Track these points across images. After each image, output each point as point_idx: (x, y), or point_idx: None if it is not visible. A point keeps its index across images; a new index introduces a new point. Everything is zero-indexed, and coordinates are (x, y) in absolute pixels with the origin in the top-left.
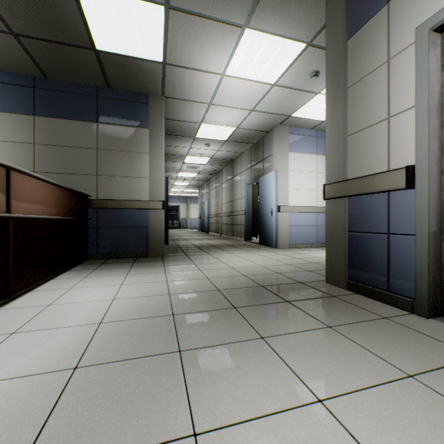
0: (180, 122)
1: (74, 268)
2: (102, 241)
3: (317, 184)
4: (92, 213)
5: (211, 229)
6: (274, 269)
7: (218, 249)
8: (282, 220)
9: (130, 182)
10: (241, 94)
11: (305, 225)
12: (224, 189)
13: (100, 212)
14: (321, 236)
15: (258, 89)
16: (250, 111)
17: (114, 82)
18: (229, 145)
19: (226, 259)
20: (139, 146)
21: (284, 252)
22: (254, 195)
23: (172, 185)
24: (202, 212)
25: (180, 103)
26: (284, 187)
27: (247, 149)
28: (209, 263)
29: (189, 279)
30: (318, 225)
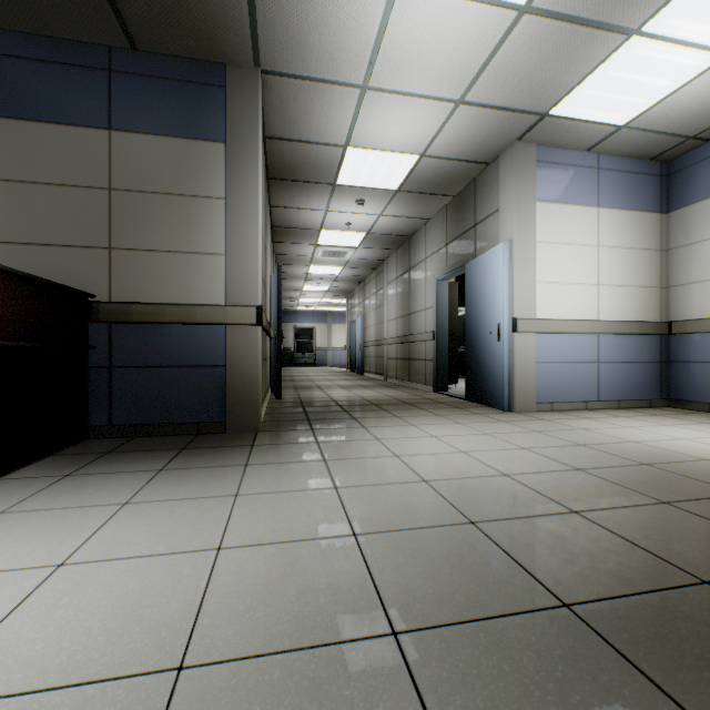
0: (303, 145)
1: (23, 468)
2: (120, 396)
3: (598, 271)
4: (98, 333)
5: (367, 368)
6: (549, 491)
7: (383, 412)
8: (522, 351)
9: (185, 263)
10: (439, 48)
11: (572, 360)
12: (392, 294)
13: (116, 332)
14: (607, 385)
15: (481, 30)
16: (454, 104)
17: (142, 32)
18: (403, 201)
19: (403, 443)
20: (205, 182)
21: (534, 424)
22: (452, 302)
23: (300, 291)
24: (353, 338)
25: (297, 90)
26: (527, 278)
27: (438, 210)
28: (360, 458)
29: (294, 542)
30: (601, 360)
